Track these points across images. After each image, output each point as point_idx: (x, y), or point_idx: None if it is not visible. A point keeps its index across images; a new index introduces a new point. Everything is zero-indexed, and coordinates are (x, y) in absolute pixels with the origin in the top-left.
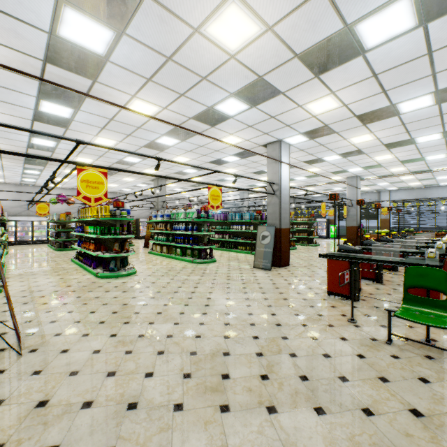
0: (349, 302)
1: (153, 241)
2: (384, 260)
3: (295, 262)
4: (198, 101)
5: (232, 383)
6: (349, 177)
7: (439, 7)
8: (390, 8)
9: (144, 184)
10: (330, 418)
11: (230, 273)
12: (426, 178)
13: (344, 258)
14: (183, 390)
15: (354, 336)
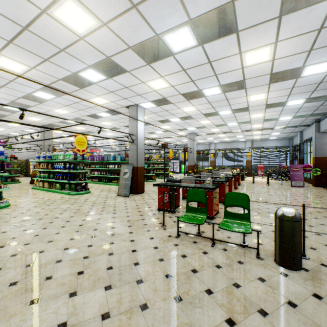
0: (169, 214)
1: (36, 178)
2: (187, 186)
3: (150, 190)
4: (63, 67)
5: (52, 281)
6: (189, 133)
7: (206, 36)
8: (180, 30)
9: (32, 129)
10: (113, 290)
11: (96, 201)
12: (231, 136)
13: (167, 186)
14: (3, 296)
15: (159, 236)
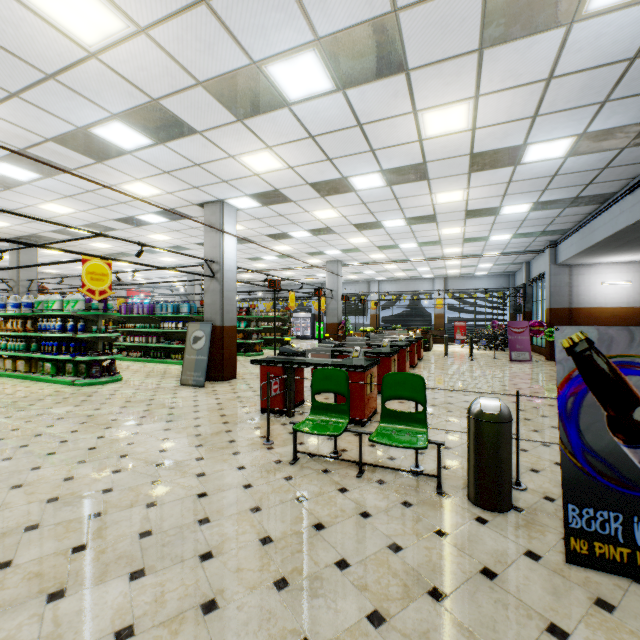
0: (282, 419)
1: None
2: (317, 363)
3: (249, 373)
4: (54, 113)
5: (10, 572)
6: (330, 261)
7: (350, 75)
8: (299, 57)
9: None
10: (147, 579)
11: (134, 397)
12: (408, 269)
13: (278, 363)
14: None
15: (257, 462)
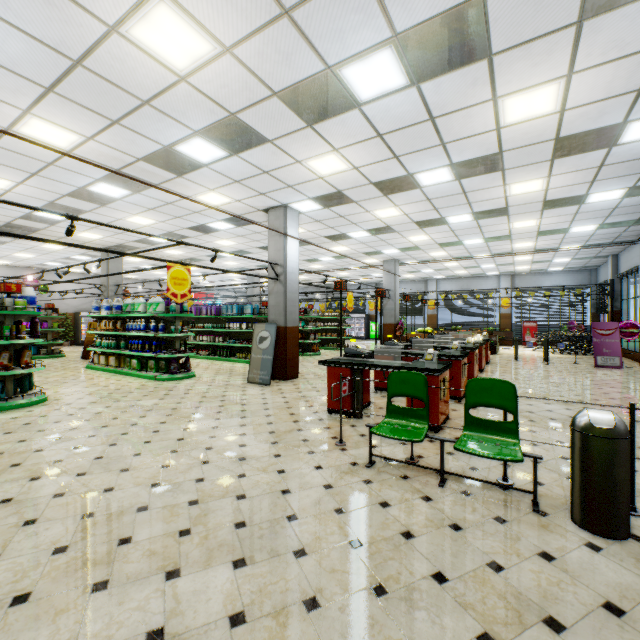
0: (350, 421)
1: (93, 348)
2: (386, 366)
3: (309, 373)
4: (146, 135)
5: (132, 548)
6: (387, 261)
7: (426, 68)
8: (374, 56)
9: (86, 255)
10: (249, 569)
11: (208, 392)
12: (471, 266)
13: (346, 365)
14: (42, 573)
15: (333, 463)
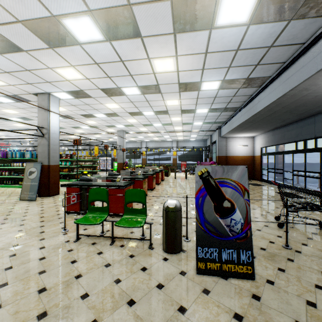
0: (78, 216)
1: None
2: (98, 185)
3: None
4: None
5: None
6: (119, 131)
7: (112, 33)
8: (81, 18)
9: None
10: None
11: None
12: (160, 136)
13: (77, 186)
14: None
15: (54, 243)
